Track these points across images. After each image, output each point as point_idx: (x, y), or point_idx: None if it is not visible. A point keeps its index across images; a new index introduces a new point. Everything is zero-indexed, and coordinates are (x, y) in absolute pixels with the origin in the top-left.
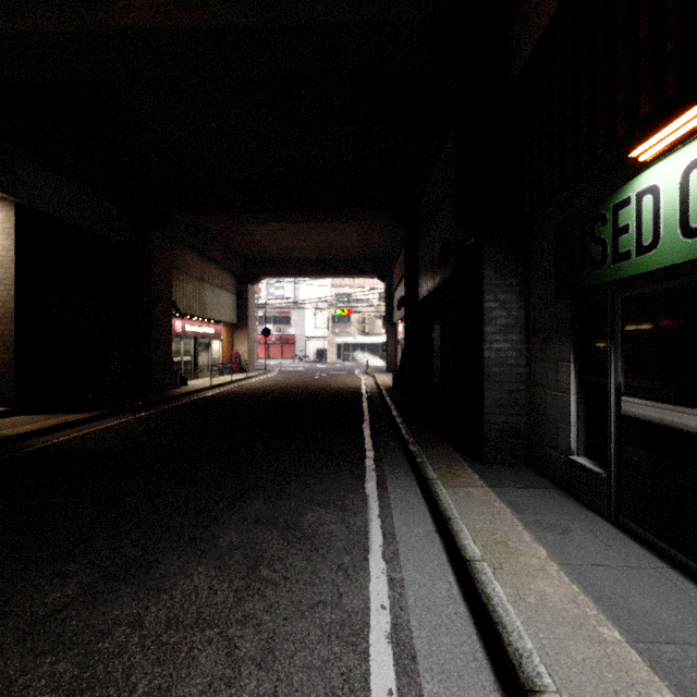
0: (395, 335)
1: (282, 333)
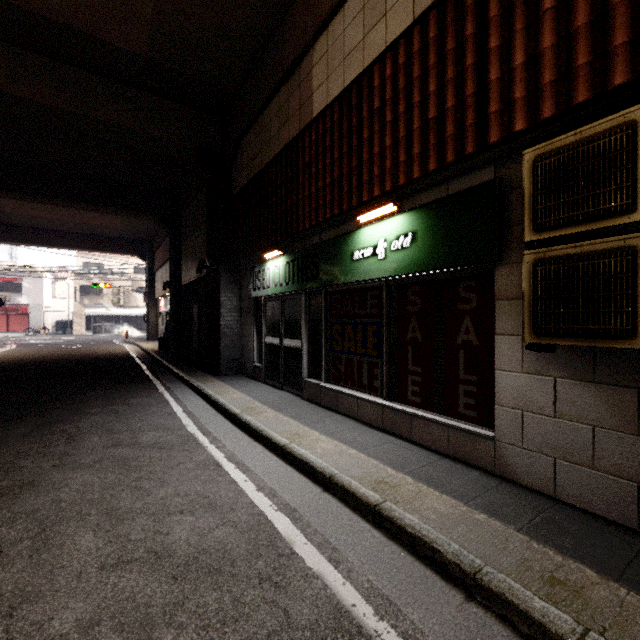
0: (157, 309)
1: (8, 302)
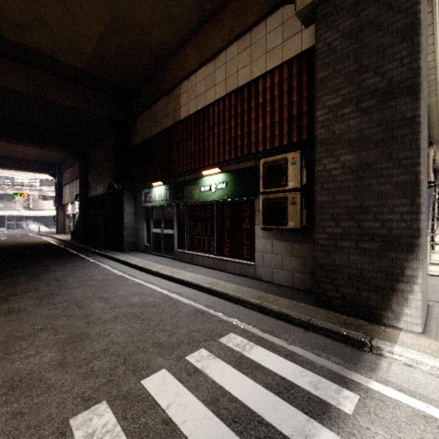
0: (64, 211)
1: None
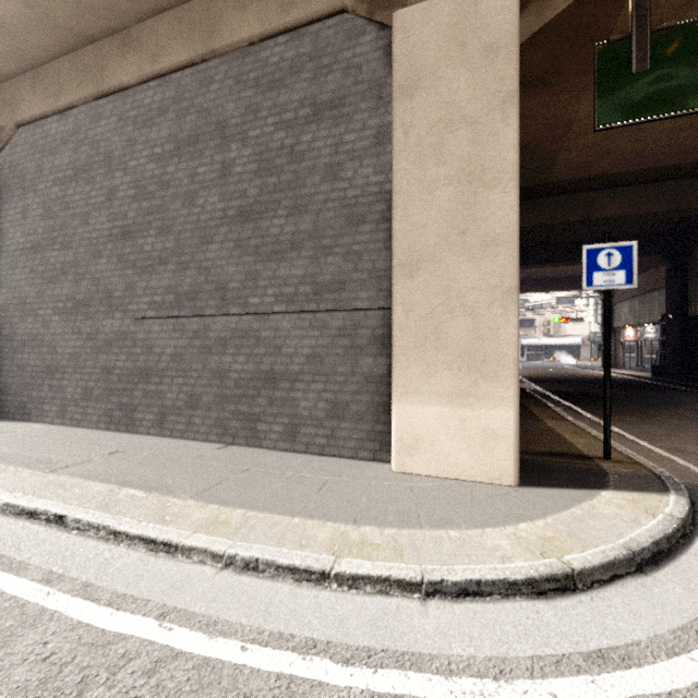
0: (614, 338)
1: None
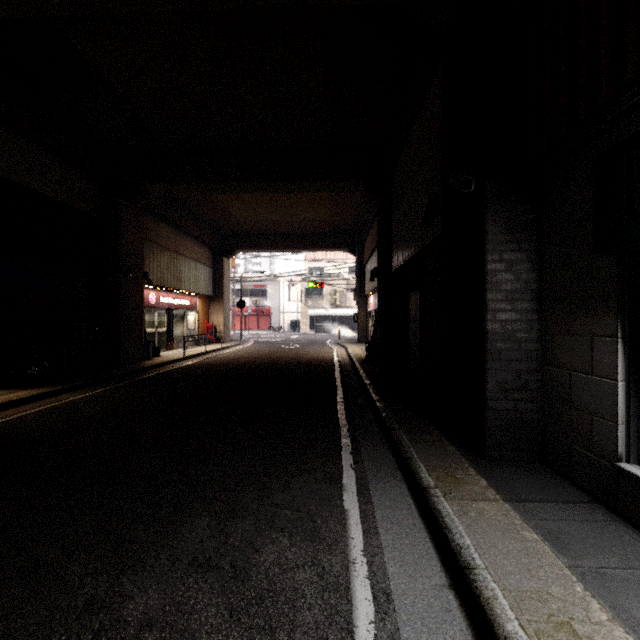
0: (366, 307)
1: (258, 306)
